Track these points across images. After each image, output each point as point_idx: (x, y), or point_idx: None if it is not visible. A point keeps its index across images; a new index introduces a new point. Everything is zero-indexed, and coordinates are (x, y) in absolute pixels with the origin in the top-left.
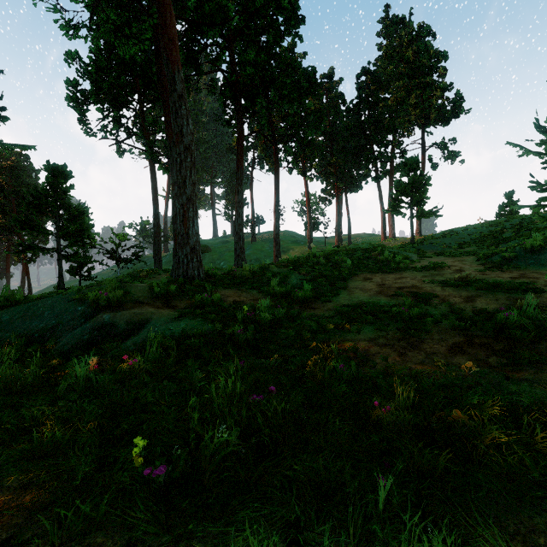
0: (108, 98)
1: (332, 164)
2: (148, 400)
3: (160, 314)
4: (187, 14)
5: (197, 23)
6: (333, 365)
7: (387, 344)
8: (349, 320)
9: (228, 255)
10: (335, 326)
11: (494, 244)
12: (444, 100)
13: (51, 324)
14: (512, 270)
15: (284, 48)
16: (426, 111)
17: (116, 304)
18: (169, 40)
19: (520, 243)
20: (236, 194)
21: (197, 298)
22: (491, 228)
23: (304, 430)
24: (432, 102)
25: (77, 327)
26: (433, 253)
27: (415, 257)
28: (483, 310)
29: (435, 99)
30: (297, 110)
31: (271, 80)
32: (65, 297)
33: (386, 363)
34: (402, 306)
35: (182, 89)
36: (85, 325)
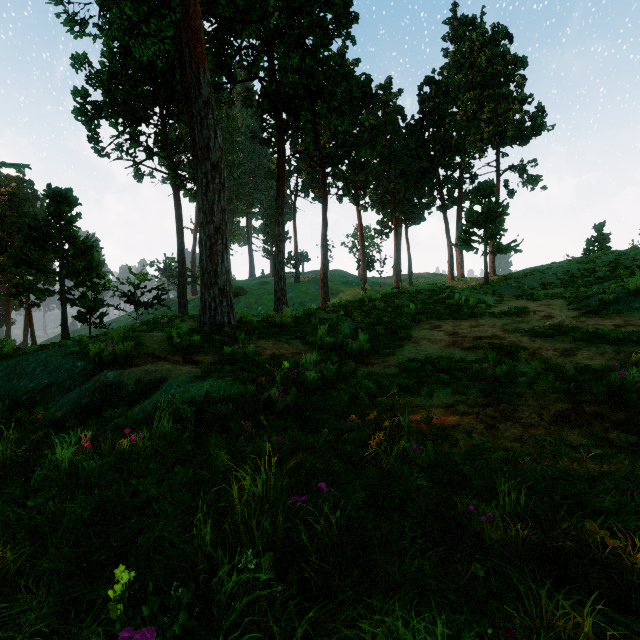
0: (124, 111)
1: (390, 191)
2: (151, 494)
3: (178, 372)
4: (217, 10)
5: (230, 20)
6: (403, 445)
7: (469, 413)
8: (417, 380)
9: (267, 299)
10: (400, 387)
11: (586, 285)
12: (522, 114)
13: (43, 384)
14: (613, 316)
15: (333, 53)
16: (502, 128)
17: (125, 359)
18: (193, 33)
19: (617, 283)
20: (276, 226)
21: (226, 351)
22: (580, 266)
23: (368, 549)
24: (508, 117)
25: (74, 388)
26: (512, 296)
27: (491, 301)
28: (588, 367)
29: (512, 113)
30: (348, 127)
31: (318, 90)
32: (63, 349)
33: (472, 440)
34: (484, 361)
35: (209, 93)
36: (84, 385)
